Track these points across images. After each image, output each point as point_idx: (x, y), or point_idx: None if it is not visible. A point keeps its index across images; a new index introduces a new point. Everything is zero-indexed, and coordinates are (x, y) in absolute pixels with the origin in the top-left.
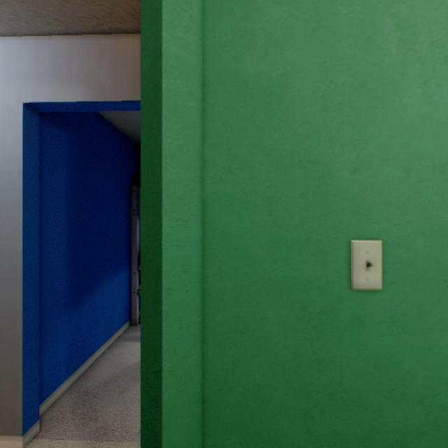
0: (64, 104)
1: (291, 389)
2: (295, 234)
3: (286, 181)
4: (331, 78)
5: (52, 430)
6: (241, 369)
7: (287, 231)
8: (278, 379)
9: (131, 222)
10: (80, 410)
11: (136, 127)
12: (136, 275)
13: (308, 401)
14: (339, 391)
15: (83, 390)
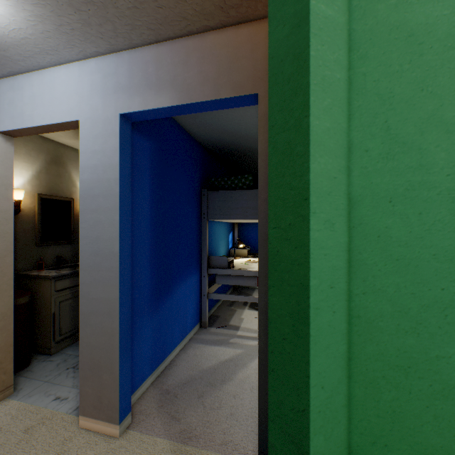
0: (153, 111)
1: None
2: None
3: None
4: None
5: (141, 423)
6: (404, 421)
7: None
8: None
9: (200, 226)
10: (164, 408)
11: (208, 130)
12: (205, 278)
13: None
14: None
15: (164, 388)
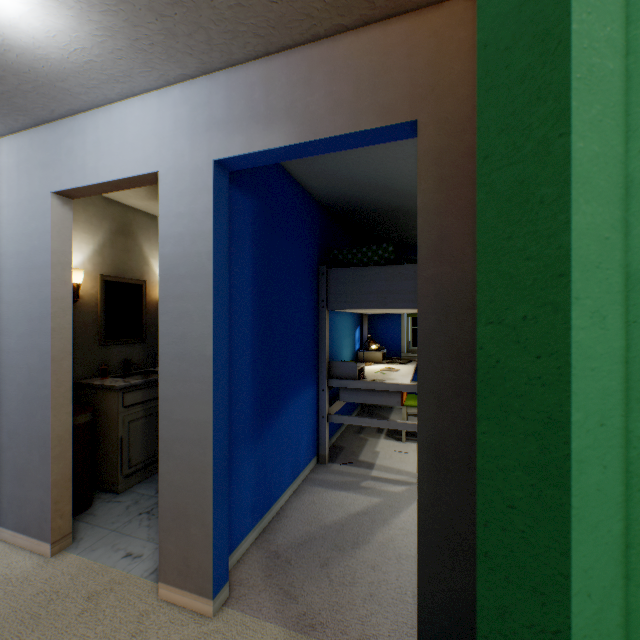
0: (261, 154)
1: None
2: None
3: None
4: None
5: (242, 599)
6: None
7: None
8: None
9: (318, 318)
10: (273, 579)
11: (329, 181)
12: (325, 393)
13: None
14: None
15: (272, 549)
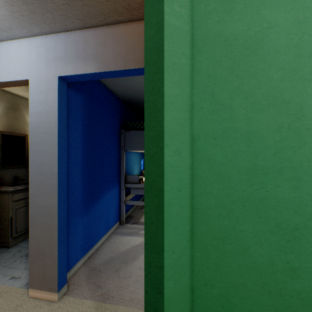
0: (82, 75)
1: (266, 291)
2: (270, 163)
3: (262, 119)
4: (304, 29)
5: (74, 291)
6: (222, 270)
7: (263, 160)
8: (255, 281)
9: (120, 154)
10: (91, 280)
11: (124, 89)
12: (123, 190)
13: (282, 302)
14: (311, 298)
15: (92, 266)
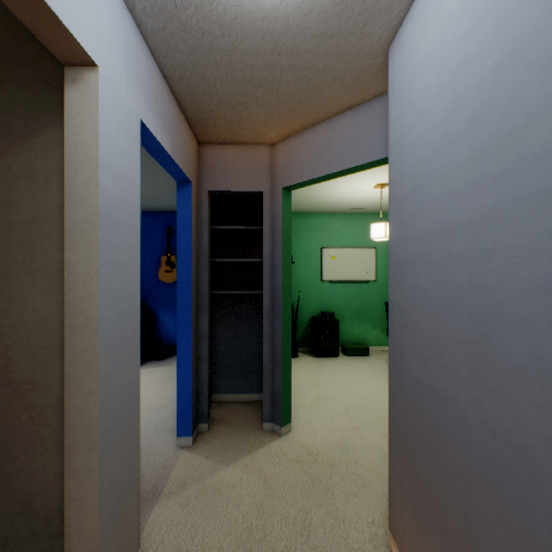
0: (155, 142)
1: None
2: None
3: None
4: None
5: None
6: None
7: None
8: None
9: None
10: None
11: None
12: None
13: None
14: None
15: None
